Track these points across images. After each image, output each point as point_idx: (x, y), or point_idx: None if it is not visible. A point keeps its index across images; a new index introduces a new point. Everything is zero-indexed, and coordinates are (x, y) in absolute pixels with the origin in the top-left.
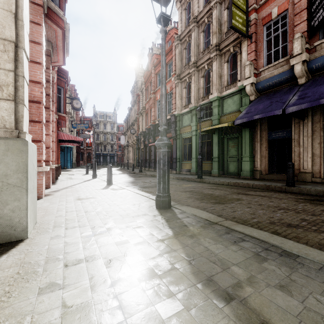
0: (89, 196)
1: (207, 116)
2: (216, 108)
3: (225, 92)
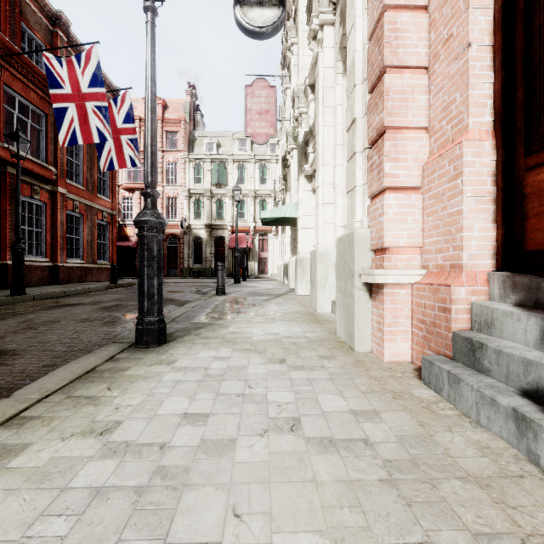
0: None
1: None
2: None
3: None
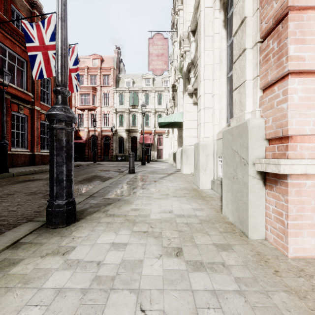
0: None
1: None
2: None
3: None
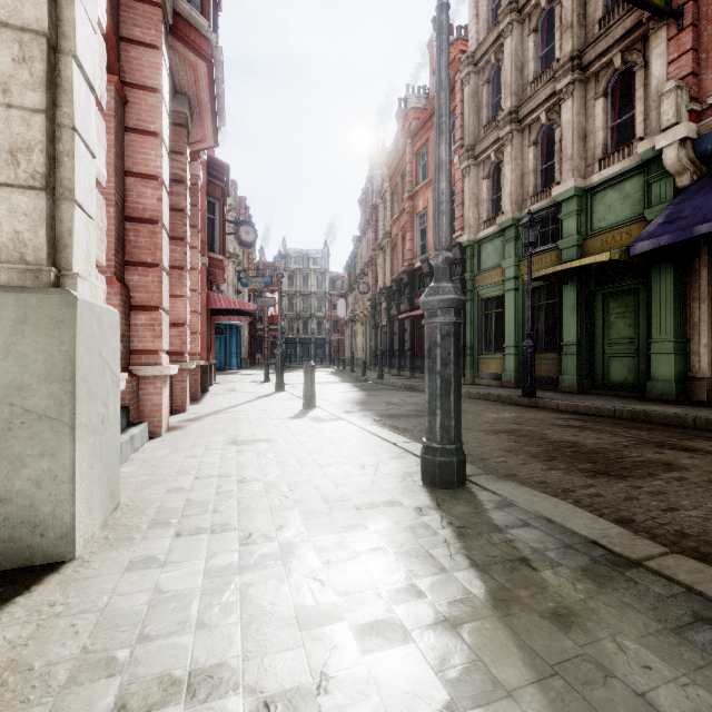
0: (260, 435)
1: (544, 243)
2: (573, 217)
3: (597, 176)
